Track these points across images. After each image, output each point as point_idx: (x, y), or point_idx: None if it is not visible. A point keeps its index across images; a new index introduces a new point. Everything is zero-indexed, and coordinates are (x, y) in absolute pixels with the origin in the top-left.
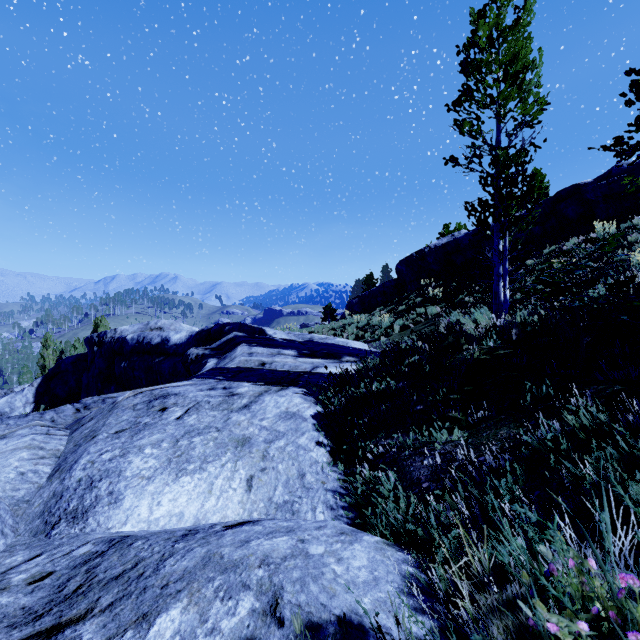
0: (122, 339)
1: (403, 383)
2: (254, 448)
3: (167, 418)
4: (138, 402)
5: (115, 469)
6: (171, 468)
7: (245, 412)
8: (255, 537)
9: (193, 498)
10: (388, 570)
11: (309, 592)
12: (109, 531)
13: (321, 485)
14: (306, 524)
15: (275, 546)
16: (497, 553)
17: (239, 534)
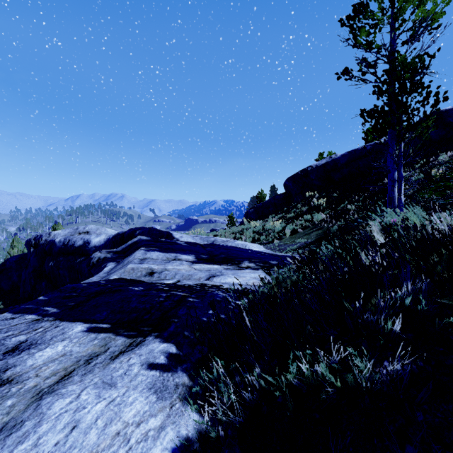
0: (52, 241)
1: (393, 367)
2: None
3: None
4: None
5: None
6: None
7: None
8: None
9: None
10: None
11: None
12: None
13: None
14: None
15: None
16: None
17: None
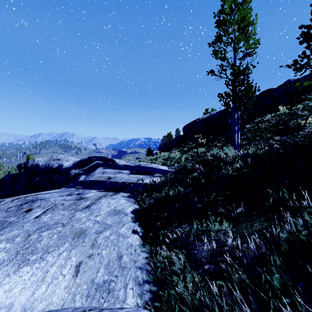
0: (37, 165)
1: (188, 190)
2: (87, 238)
3: (28, 217)
4: (12, 205)
5: None
6: (16, 260)
7: (86, 211)
8: None
9: (26, 287)
10: None
11: None
12: None
13: (133, 264)
14: None
15: None
16: None
17: None
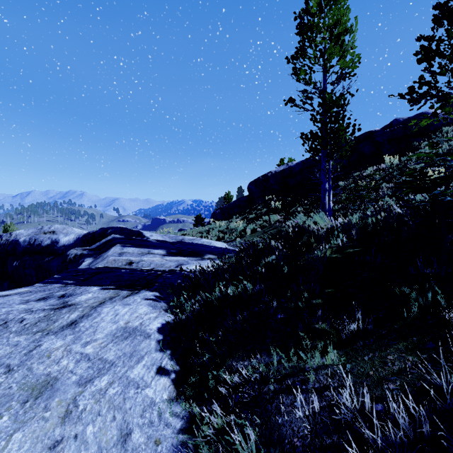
0: (15, 241)
1: (260, 286)
2: (55, 399)
3: None
4: None
5: None
6: None
7: (66, 333)
8: None
9: None
10: None
11: None
12: None
13: (153, 449)
14: None
15: None
16: None
17: None
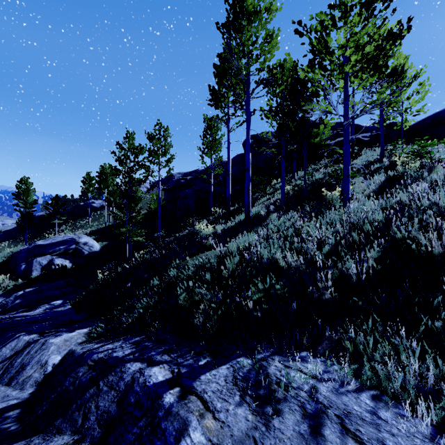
0: None
1: None
2: None
3: None
4: None
5: None
6: None
7: None
8: None
9: None
10: None
11: None
12: None
13: None
14: None
15: None
16: None
17: None
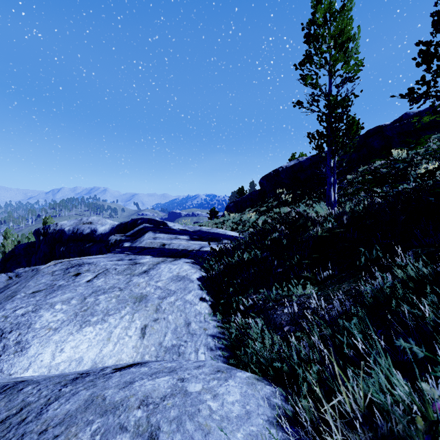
0: (61, 230)
1: (267, 253)
2: (149, 303)
3: (79, 281)
4: (57, 269)
5: (26, 322)
6: (76, 320)
7: (144, 276)
8: (139, 378)
9: (93, 345)
10: (258, 403)
11: (185, 431)
12: (10, 377)
13: (203, 331)
14: (187, 364)
15: (156, 386)
16: (372, 390)
17: (125, 376)
